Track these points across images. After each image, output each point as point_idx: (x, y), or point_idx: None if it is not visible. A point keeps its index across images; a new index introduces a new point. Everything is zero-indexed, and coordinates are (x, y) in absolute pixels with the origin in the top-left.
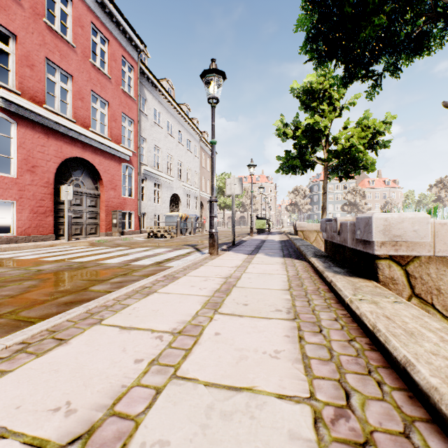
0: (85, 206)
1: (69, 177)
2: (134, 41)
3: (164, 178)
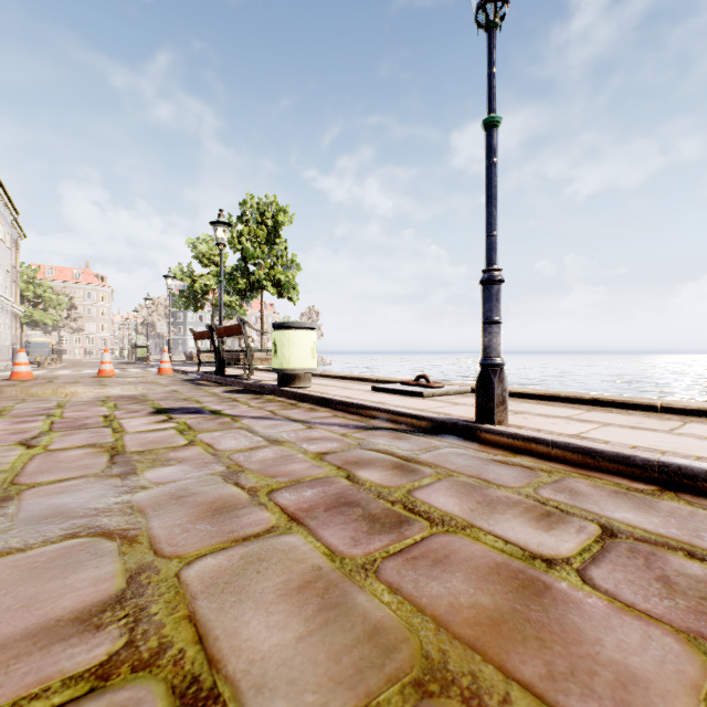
0: None
1: None
2: None
3: None
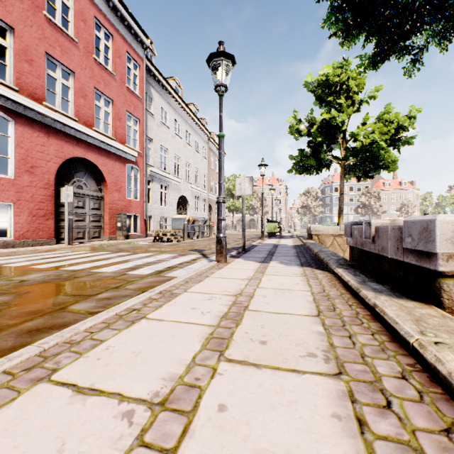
0: (87, 209)
1: (71, 178)
2: (139, 37)
3: (172, 180)
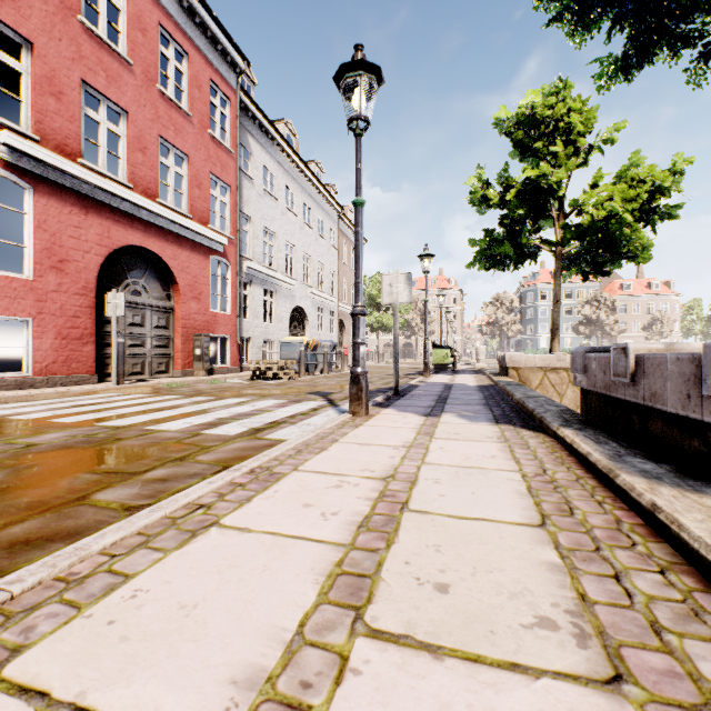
0: (149, 327)
1: (123, 279)
2: (230, 56)
3: (281, 282)
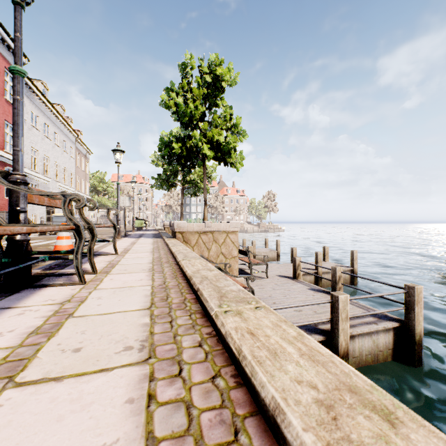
0: None
1: None
2: None
3: (42, 179)
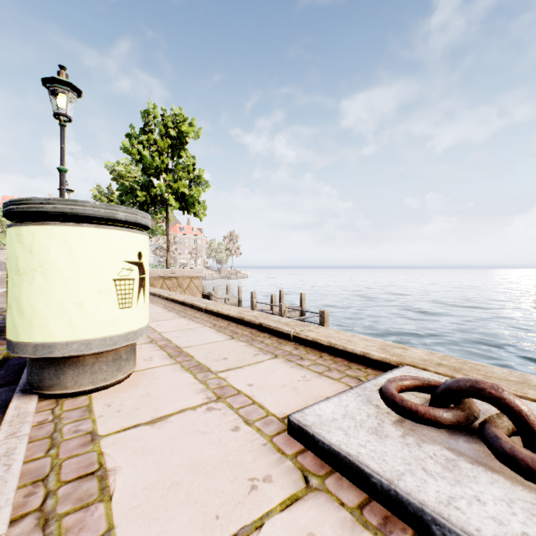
0: None
1: None
2: None
3: None
